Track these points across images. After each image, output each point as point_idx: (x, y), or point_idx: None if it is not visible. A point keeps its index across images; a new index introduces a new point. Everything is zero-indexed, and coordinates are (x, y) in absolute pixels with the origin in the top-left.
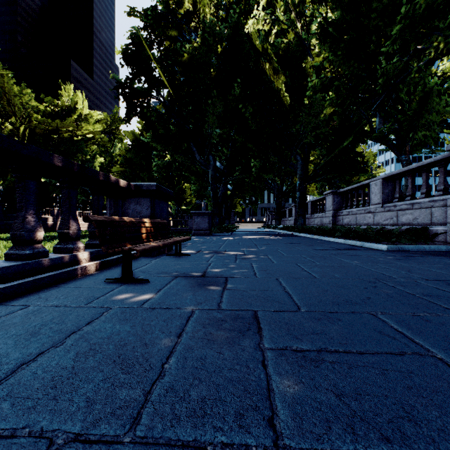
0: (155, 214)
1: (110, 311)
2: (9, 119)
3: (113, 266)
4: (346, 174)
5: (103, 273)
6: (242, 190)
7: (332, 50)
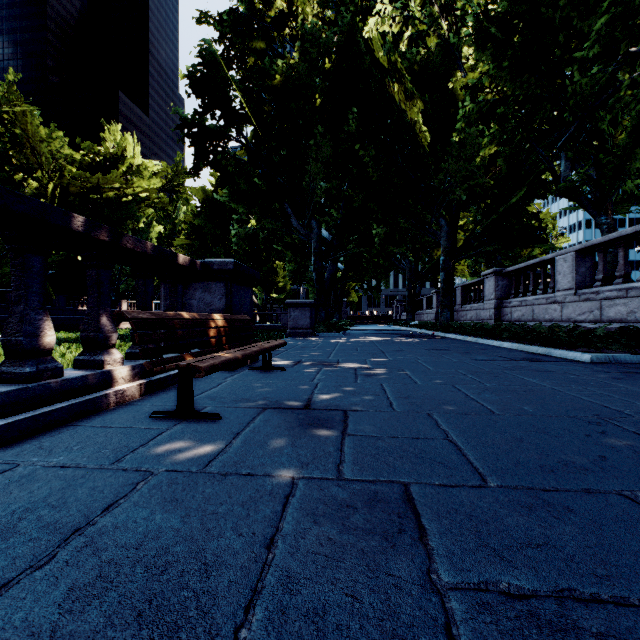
0: (233, 306)
1: (150, 480)
2: (34, 174)
3: (167, 388)
4: (515, 244)
5: (150, 401)
6: (359, 270)
7: (496, 59)
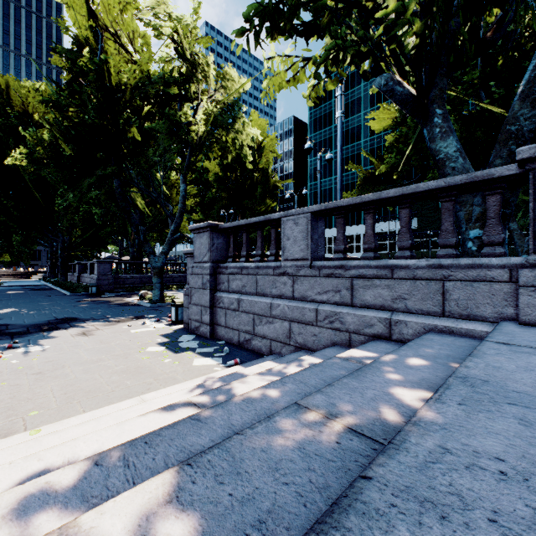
0: None
1: None
2: None
3: None
4: (96, 249)
5: None
6: None
7: None
